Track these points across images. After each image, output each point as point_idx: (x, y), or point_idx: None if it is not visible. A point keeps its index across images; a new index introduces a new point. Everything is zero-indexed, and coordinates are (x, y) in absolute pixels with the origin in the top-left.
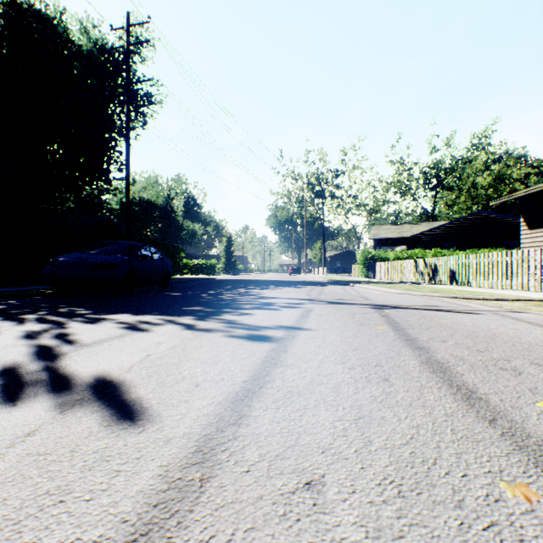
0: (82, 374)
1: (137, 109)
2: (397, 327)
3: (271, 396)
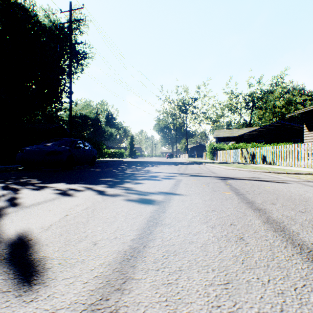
0: (11, 233)
1: (78, 62)
2: (238, 192)
3: (153, 256)
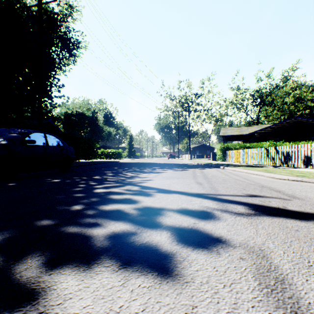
0: None
1: (70, 51)
2: None
3: None
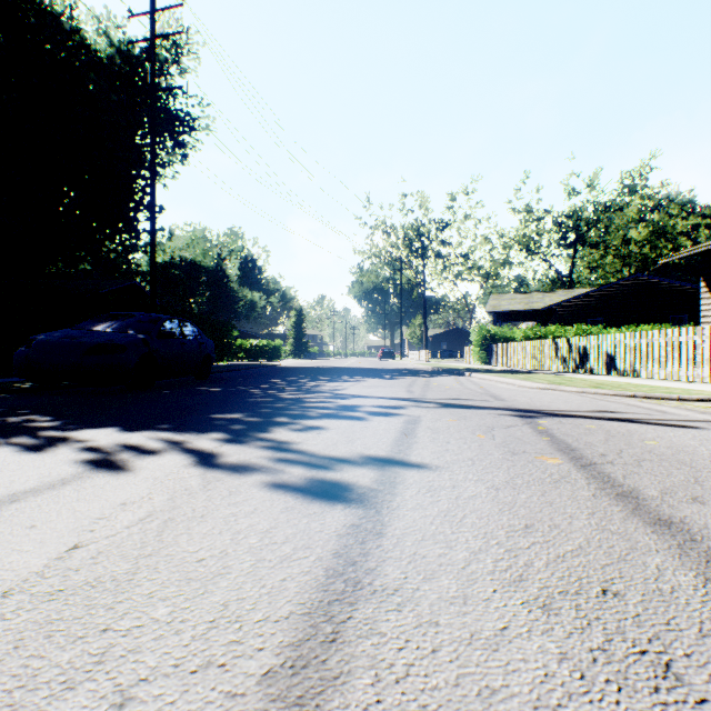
0: None
1: (175, 138)
2: (580, 458)
3: None
